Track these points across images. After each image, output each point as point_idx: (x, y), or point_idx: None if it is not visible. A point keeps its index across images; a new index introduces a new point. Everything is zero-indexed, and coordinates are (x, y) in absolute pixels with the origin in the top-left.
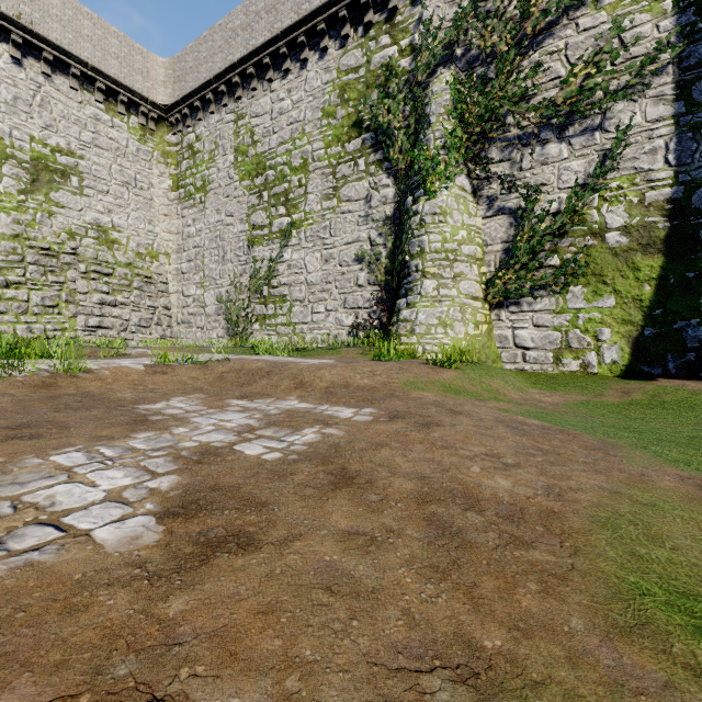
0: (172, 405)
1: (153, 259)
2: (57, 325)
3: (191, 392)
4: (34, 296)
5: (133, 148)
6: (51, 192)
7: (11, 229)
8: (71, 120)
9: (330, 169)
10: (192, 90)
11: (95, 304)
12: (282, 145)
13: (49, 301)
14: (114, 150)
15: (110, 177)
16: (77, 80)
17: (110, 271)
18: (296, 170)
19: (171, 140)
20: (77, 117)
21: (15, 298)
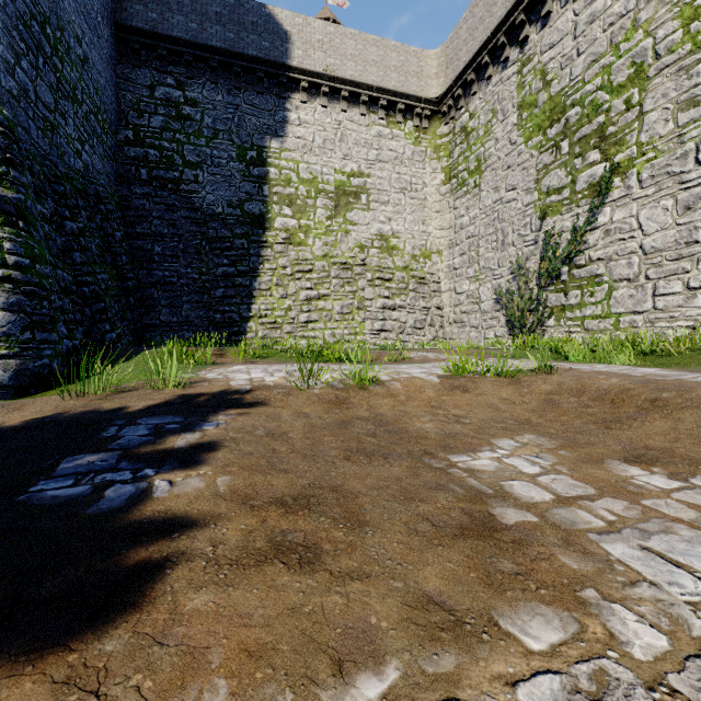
0: (508, 463)
1: (425, 259)
2: (351, 329)
3: (516, 427)
4: (336, 306)
5: (408, 153)
6: (347, 213)
7: (321, 251)
8: (361, 144)
9: (697, 54)
10: (466, 64)
11: (379, 309)
12: (593, 64)
13: (346, 308)
14: (393, 160)
15: (390, 187)
16: (365, 106)
17: (390, 276)
18: (620, 88)
19: (443, 132)
20: (365, 140)
21: (324, 309)
